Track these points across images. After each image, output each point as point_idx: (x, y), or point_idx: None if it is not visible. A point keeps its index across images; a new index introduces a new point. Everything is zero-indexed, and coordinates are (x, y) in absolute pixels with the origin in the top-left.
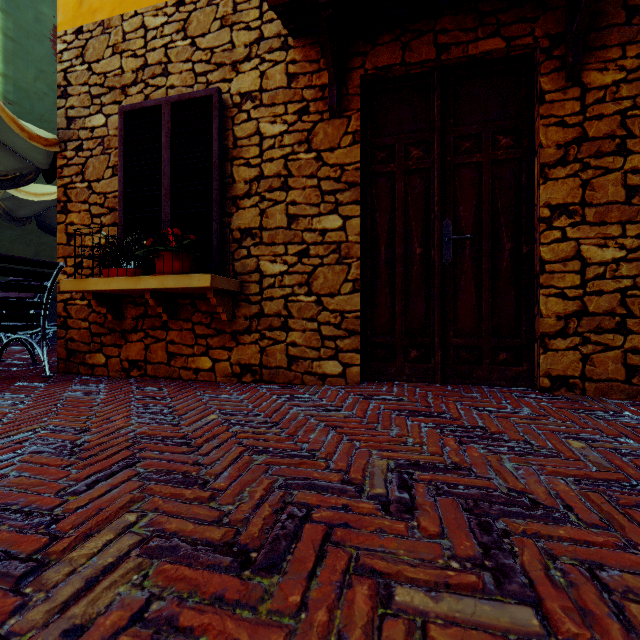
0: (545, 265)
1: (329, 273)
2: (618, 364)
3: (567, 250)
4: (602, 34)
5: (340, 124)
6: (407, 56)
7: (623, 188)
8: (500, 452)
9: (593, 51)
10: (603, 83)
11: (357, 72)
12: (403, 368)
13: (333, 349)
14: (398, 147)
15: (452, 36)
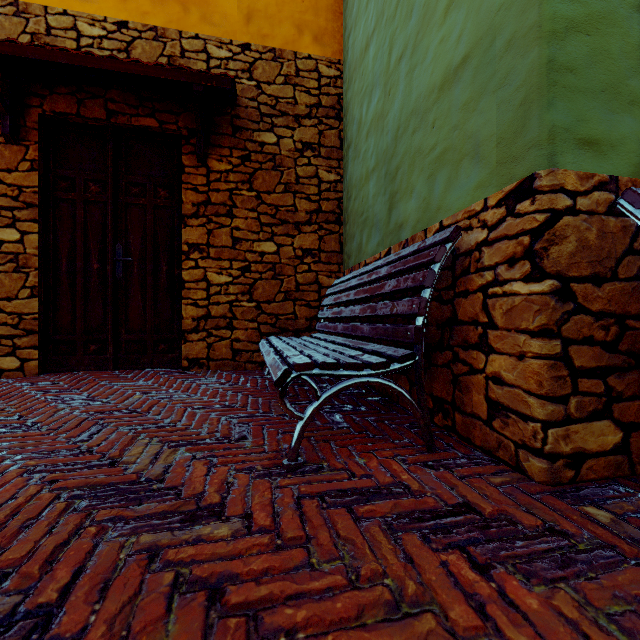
0: (185, 284)
1: (6, 279)
2: (228, 349)
3: (199, 274)
4: (219, 138)
5: (18, 150)
6: (82, 110)
7: (231, 238)
8: (71, 406)
9: (214, 147)
10: (220, 169)
11: (35, 110)
12: (83, 360)
13: (11, 347)
14: (79, 181)
15: (120, 106)
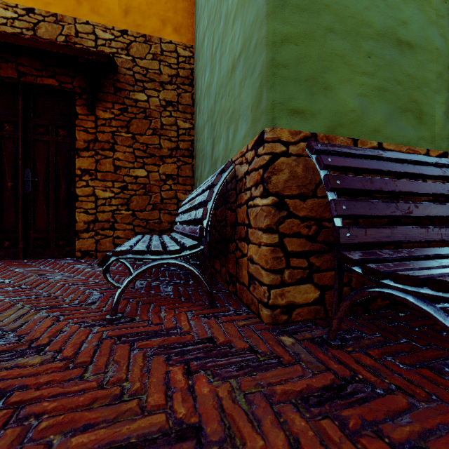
0: (79, 197)
1: None
2: (111, 244)
3: (89, 191)
4: (105, 95)
5: None
6: None
7: (113, 166)
8: None
9: (101, 101)
10: (105, 117)
11: None
12: None
13: None
14: None
15: (28, 69)
